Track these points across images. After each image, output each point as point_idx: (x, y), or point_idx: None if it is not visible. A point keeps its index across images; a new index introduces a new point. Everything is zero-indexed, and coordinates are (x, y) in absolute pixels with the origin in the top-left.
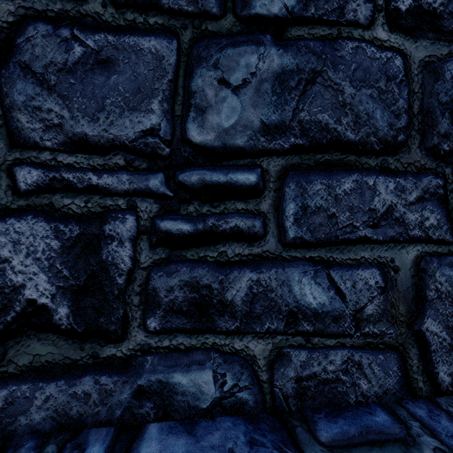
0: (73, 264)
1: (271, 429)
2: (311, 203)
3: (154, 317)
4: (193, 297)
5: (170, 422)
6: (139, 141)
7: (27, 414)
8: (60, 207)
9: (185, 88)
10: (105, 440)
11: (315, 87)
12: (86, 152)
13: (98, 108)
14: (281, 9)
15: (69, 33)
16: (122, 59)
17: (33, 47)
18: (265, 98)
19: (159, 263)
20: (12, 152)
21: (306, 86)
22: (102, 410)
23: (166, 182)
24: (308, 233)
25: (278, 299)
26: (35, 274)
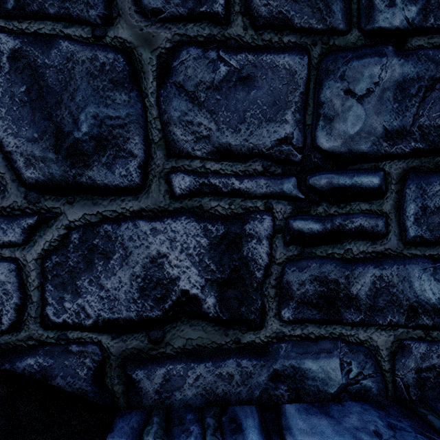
0: (219, 259)
1: (402, 415)
2: (430, 203)
3: (288, 308)
4: (322, 291)
5: (303, 404)
6: (275, 148)
7: (181, 390)
8: (208, 208)
9: (315, 100)
10: (253, 417)
11: (434, 93)
12: (230, 160)
13: (240, 120)
14: (402, 21)
15: (216, 55)
16: (260, 76)
17: (186, 68)
18: (387, 106)
19: (292, 259)
20: (169, 161)
21: (425, 93)
22: (243, 390)
23: (298, 185)
24: (428, 232)
25: (399, 293)
26: (188, 268)
